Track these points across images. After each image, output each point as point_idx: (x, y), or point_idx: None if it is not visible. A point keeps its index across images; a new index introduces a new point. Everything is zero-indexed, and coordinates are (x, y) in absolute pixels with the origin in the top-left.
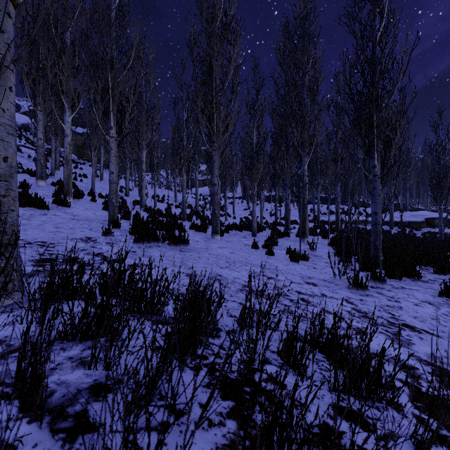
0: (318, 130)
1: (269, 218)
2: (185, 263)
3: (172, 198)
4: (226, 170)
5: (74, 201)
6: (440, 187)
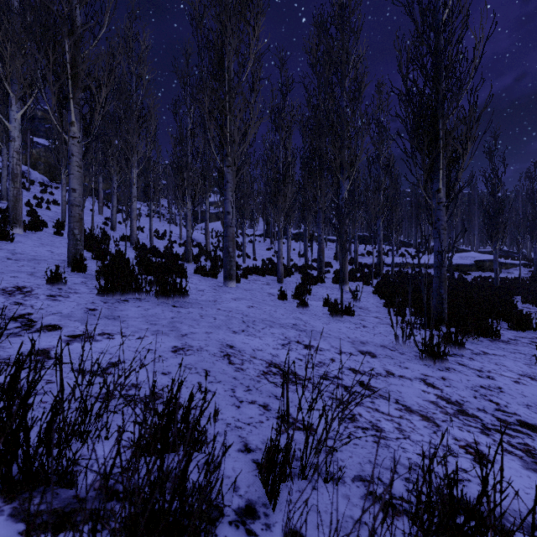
0: (361, 147)
1: (297, 260)
2: (177, 327)
3: (176, 234)
4: (245, 199)
5: (25, 234)
6: (495, 224)
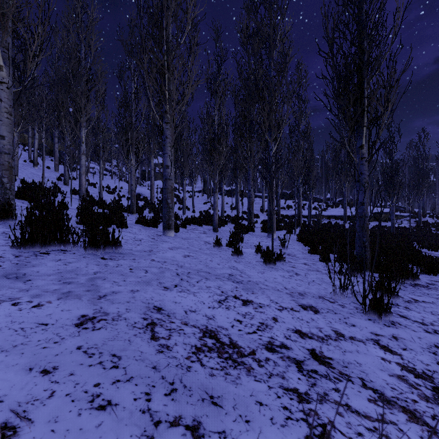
0: (287, 112)
1: (230, 212)
2: (97, 285)
3: (126, 190)
4: (184, 158)
5: None
6: (392, 182)
